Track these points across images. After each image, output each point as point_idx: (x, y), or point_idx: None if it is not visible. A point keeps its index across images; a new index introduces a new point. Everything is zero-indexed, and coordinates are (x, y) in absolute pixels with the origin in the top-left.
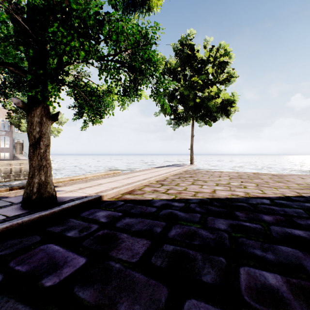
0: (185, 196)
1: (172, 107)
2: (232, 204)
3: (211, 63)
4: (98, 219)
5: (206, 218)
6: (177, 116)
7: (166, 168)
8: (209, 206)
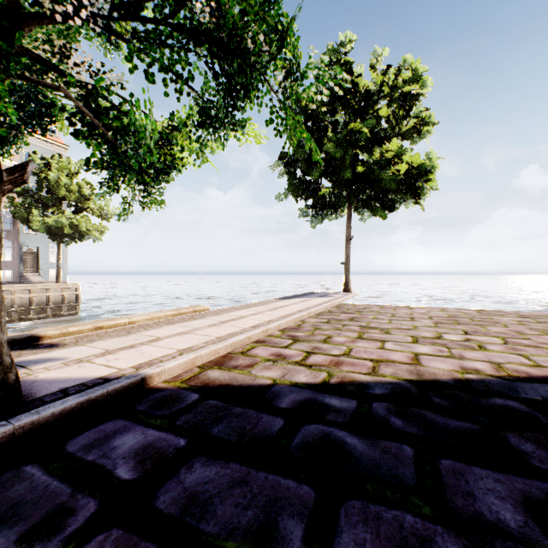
0: (353, 375)
1: (310, 183)
2: (480, 402)
3: (387, 97)
4: (111, 468)
5: (434, 466)
6: (318, 200)
7: (300, 300)
8: (422, 409)
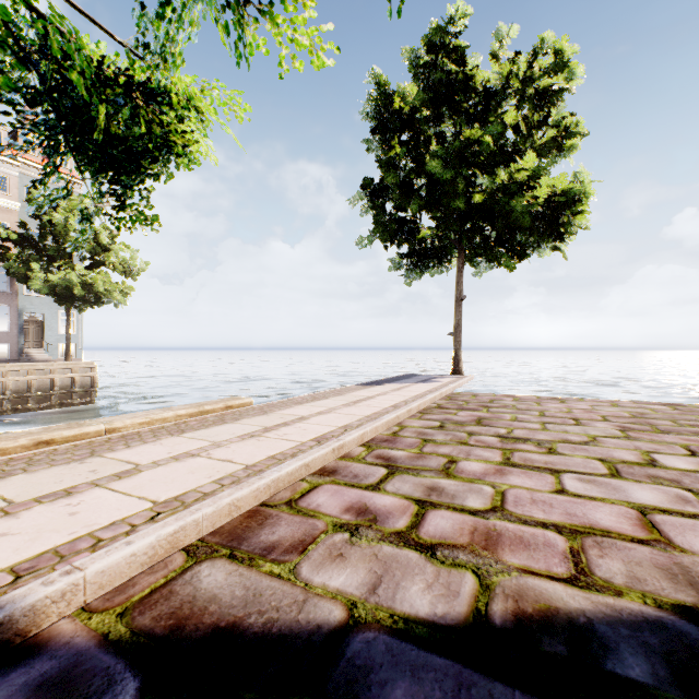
0: (541, 588)
1: (405, 221)
2: None
3: (516, 94)
4: None
5: None
6: (416, 246)
7: (393, 387)
8: None
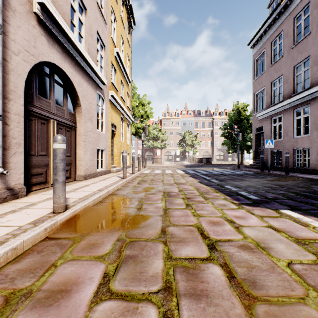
0: None
1: None
2: None
3: None
4: None
5: None
6: None
7: None
8: None
